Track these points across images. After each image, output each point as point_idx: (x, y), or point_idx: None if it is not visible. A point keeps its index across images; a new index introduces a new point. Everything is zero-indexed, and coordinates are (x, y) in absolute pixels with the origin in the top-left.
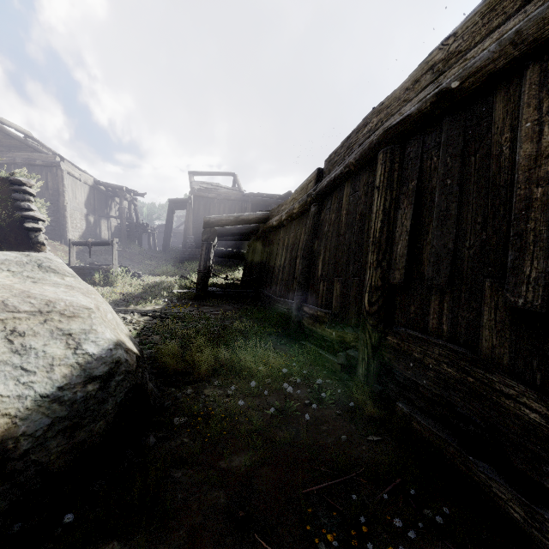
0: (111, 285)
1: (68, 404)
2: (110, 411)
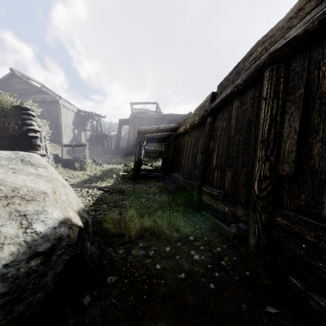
0: (84, 170)
1: (10, 280)
2: (49, 282)
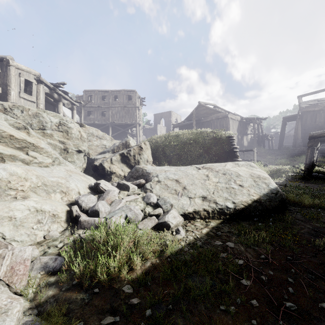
0: None
1: (268, 196)
2: (277, 201)
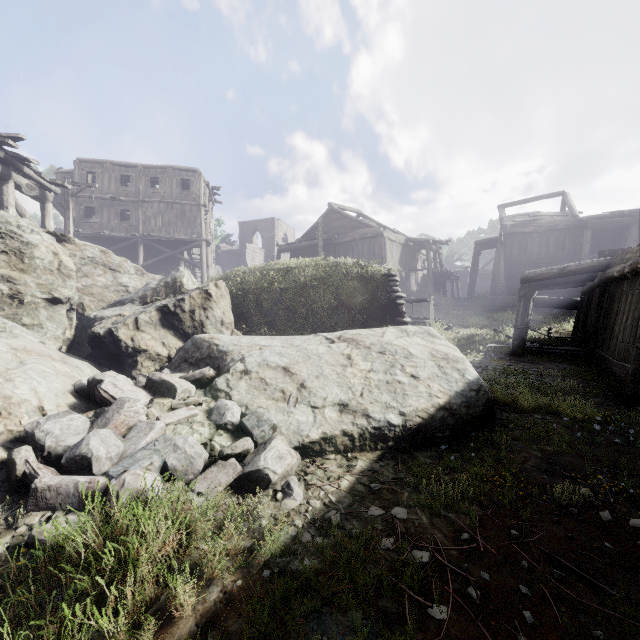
0: None
1: (465, 397)
2: (480, 405)
